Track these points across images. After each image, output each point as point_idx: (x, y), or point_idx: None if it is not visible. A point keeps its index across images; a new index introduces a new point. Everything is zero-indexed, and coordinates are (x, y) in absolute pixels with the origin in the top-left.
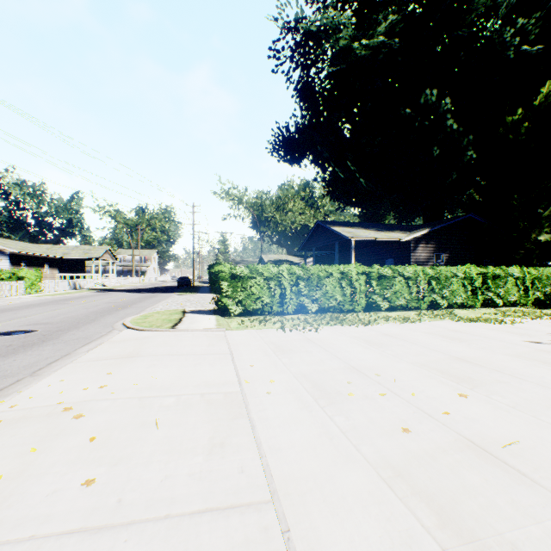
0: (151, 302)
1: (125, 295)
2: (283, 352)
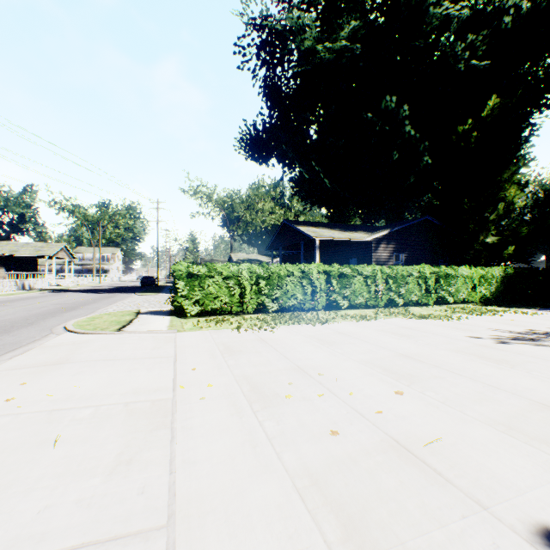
0: (105, 303)
1: (79, 296)
2: (232, 353)
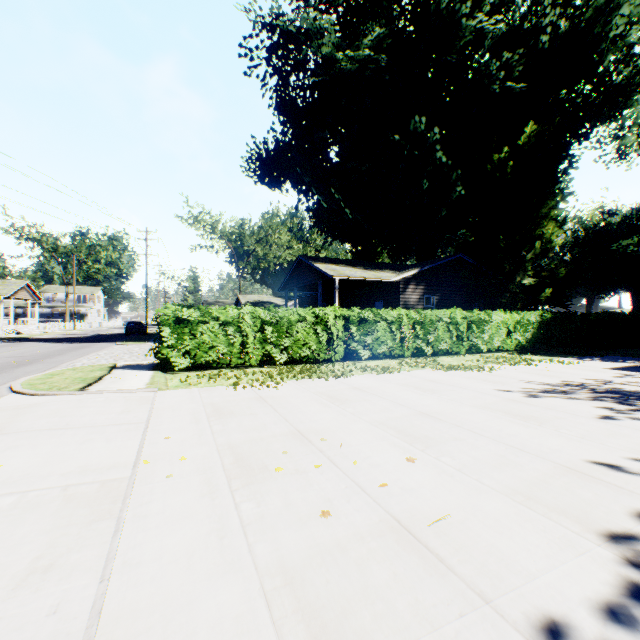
0: (74, 355)
1: (42, 346)
2: (220, 416)
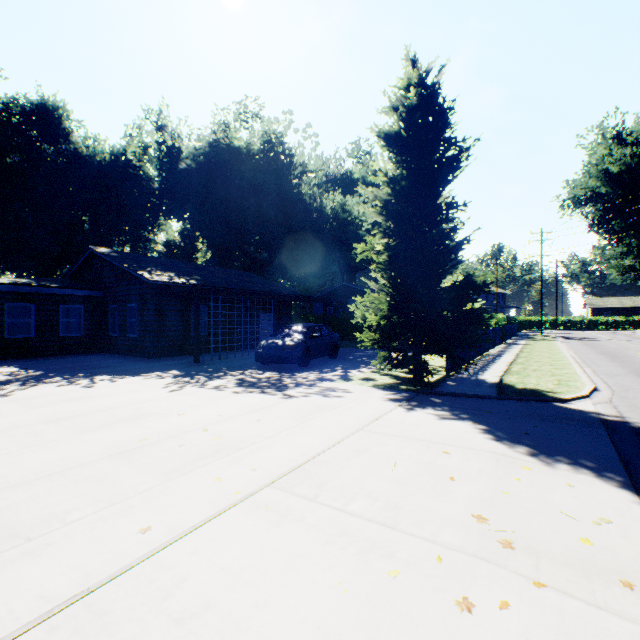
0: None
1: None
2: None
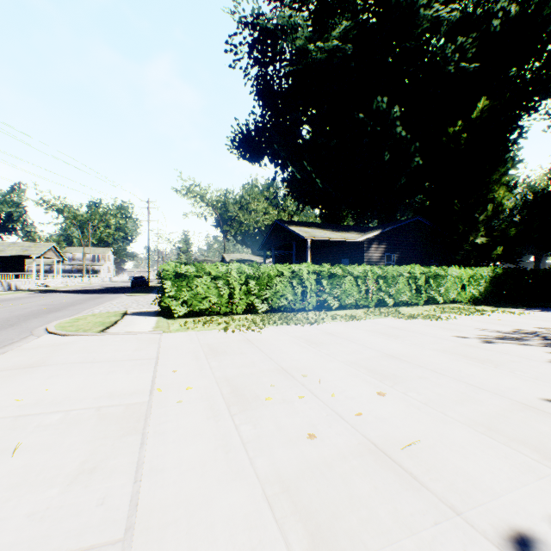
0: (92, 304)
1: (66, 297)
2: (216, 355)
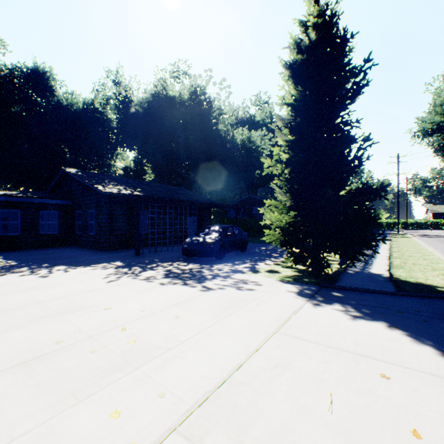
0: None
1: None
2: None
